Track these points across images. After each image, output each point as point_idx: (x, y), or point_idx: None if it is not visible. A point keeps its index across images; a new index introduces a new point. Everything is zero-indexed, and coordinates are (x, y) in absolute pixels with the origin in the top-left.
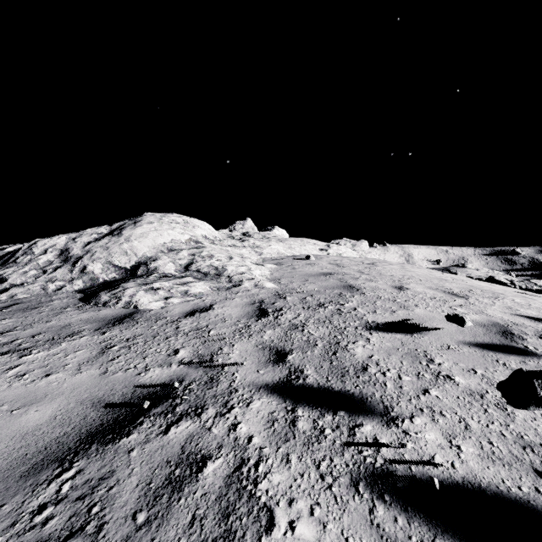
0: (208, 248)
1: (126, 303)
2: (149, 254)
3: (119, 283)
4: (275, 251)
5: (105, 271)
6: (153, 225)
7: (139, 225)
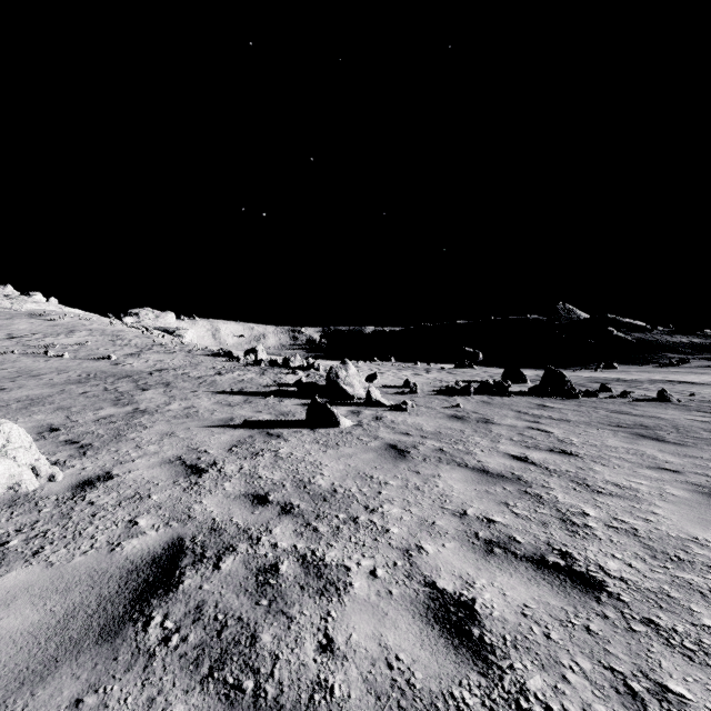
0: (4, 303)
1: None
2: None
3: None
4: (30, 307)
5: None
6: None
7: None
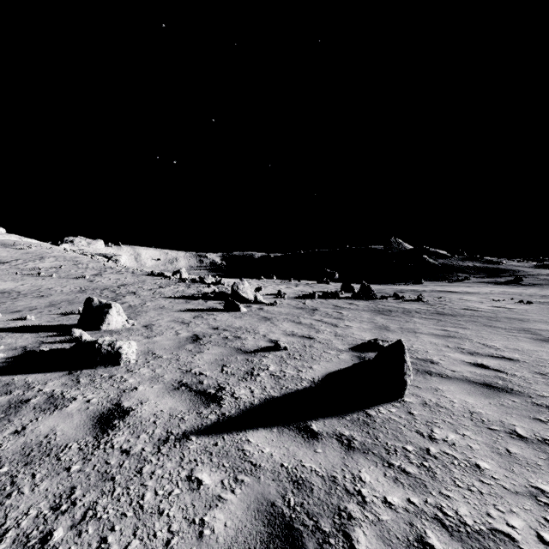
0: None
1: None
2: None
3: None
4: None
5: None
6: None
7: None
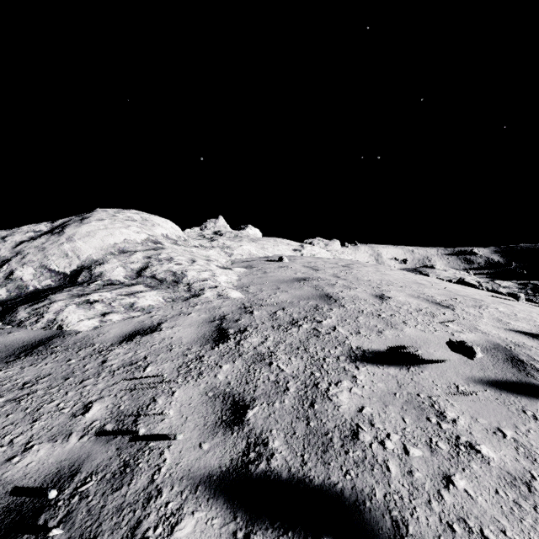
0: (168, 250)
1: (48, 322)
2: (95, 256)
3: (49, 293)
4: (247, 251)
5: (37, 277)
6: (103, 223)
7: (86, 222)
